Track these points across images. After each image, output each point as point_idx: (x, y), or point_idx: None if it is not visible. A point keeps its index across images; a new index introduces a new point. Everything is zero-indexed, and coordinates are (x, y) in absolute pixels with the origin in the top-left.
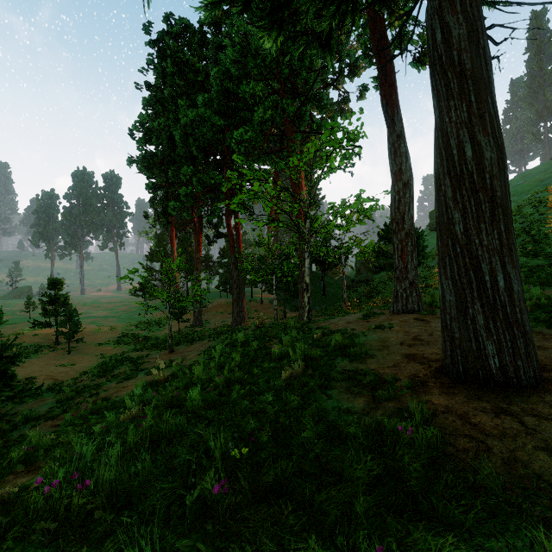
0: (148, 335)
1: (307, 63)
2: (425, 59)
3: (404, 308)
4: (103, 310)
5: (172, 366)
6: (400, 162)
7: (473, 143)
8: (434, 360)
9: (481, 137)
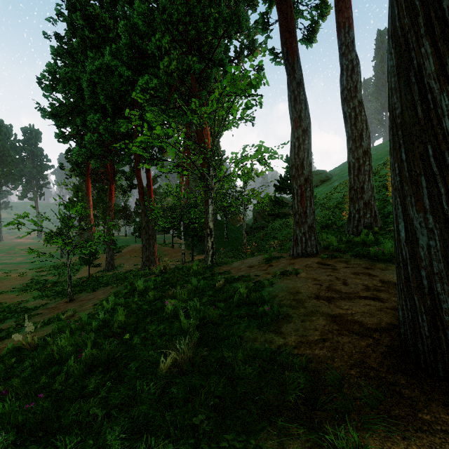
0: (59, 280)
1: (212, 25)
2: (312, 38)
3: (303, 251)
4: (17, 257)
5: (61, 319)
6: (300, 109)
7: None
8: (374, 327)
9: None
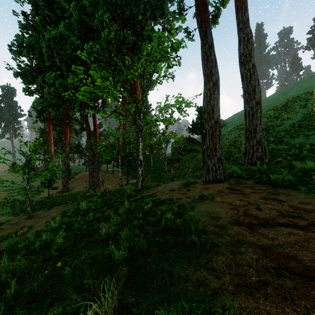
0: (26, 199)
1: (142, 8)
2: (215, 21)
3: (214, 178)
4: None
5: (17, 235)
6: (211, 66)
7: None
8: (314, 266)
9: None
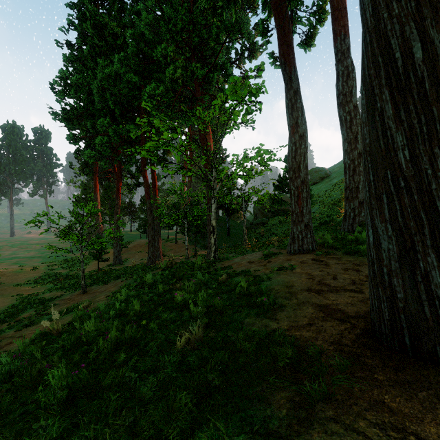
0: (70, 273)
1: (214, 33)
2: (310, 42)
3: (300, 248)
4: (29, 251)
5: (78, 309)
6: (297, 116)
7: (423, 41)
8: (353, 314)
9: (434, 33)
